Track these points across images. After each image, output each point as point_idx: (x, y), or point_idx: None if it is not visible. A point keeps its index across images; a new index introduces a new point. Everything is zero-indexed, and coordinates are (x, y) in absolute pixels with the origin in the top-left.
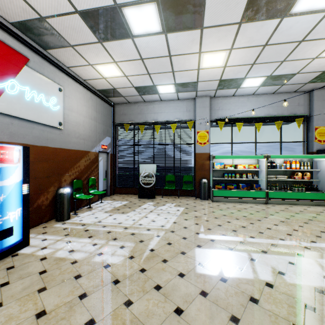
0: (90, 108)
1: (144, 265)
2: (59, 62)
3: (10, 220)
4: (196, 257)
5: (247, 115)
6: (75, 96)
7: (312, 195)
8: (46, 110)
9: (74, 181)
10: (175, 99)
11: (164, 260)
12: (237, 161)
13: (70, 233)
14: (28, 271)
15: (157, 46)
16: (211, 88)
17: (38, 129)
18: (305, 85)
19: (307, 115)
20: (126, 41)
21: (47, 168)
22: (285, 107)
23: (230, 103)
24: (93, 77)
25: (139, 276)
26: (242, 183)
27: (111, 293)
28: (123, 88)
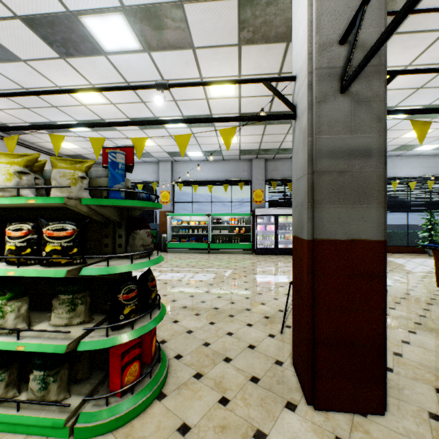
0: None
1: None
2: (22, 140)
3: None
4: None
5: (204, 178)
6: None
7: (241, 245)
8: None
9: None
10: (143, 162)
11: None
12: (194, 218)
13: None
14: None
15: (95, 136)
16: (166, 156)
17: None
18: (241, 156)
19: (250, 179)
20: (70, 133)
21: None
22: (234, 172)
23: (190, 167)
24: None
25: None
26: (198, 237)
27: None
28: (87, 154)
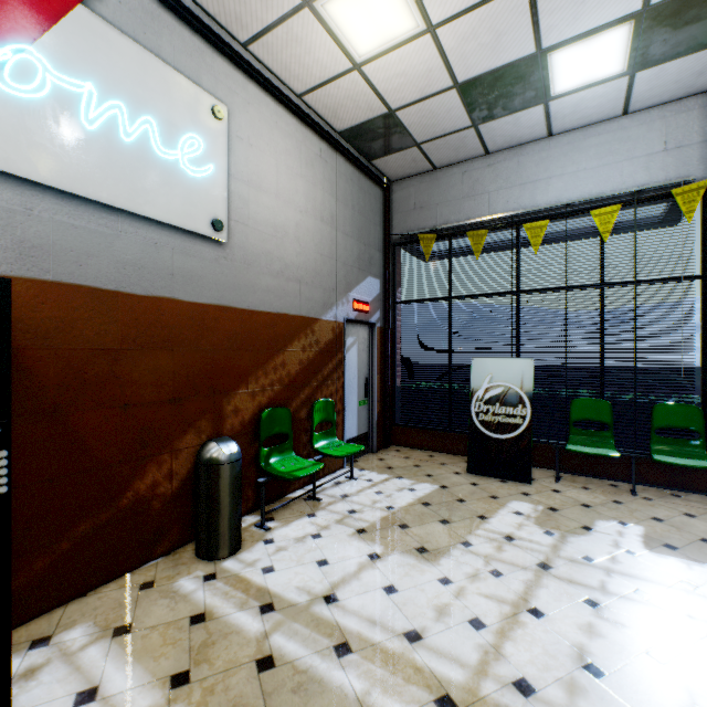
0: (317, 186)
1: None
2: (214, 25)
3: None
4: None
5: None
6: (271, 143)
7: None
8: (165, 174)
9: (263, 412)
10: (612, 116)
11: None
12: None
13: (197, 671)
14: None
15: None
16: None
17: (138, 237)
18: None
19: None
20: None
21: (173, 371)
22: None
23: None
24: (322, 76)
25: None
26: None
27: None
28: (417, 101)
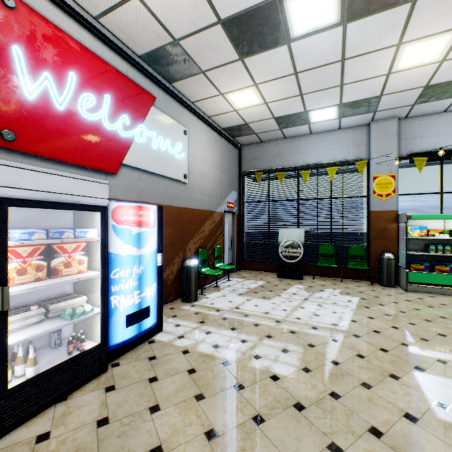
0: (214, 153)
1: (334, 387)
2: (183, 97)
3: (147, 297)
4: (423, 388)
5: None
6: (200, 139)
7: None
8: (171, 160)
9: (199, 250)
10: (334, 129)
11: (364, 383)
12: None
13: (206, 321)
14: (174, 366)
15: (324, 49)
16: (404, 103)
17: (164, 184)
18: None
19: None
20: (278, 50)
21: (172, 233)
22: None
23: (437, 125)
24: (220, 112)
25: (333, 404)
26: None
27: (299, 424)
28: (258, 121)
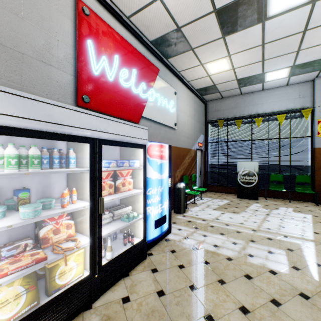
0: (191, 108)
1: None
2: (173, 68)
3: (164, 208)
4: None
5: None
6: (182, 97)
7: None
8: (167, 113)
9: (183, 176)
10: (283, 86)
11: None
12: None
13: (198, 227)
14: (191, 258)
15: (291, 23)
16: None
17: (163, 130)
18: None
19: None
20: (254, 27)
21: None
22: None
23: None
24: (197, 77)
25: None
26: None
27: (311, 309)
28: (223, 82)
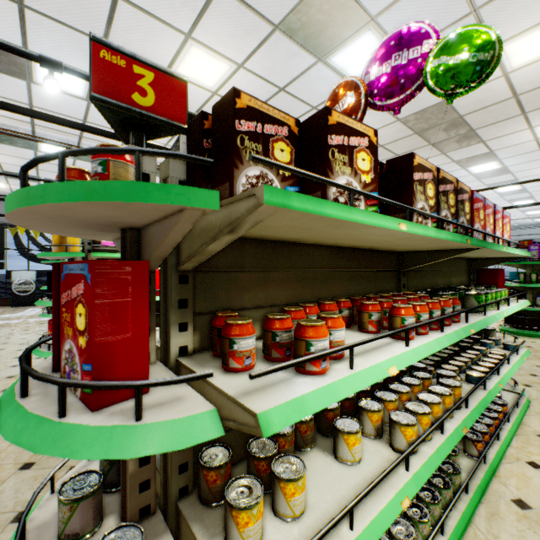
0: None
1: None
2: None
3: None
4: None
5: None
6: None
7: None
8: None
9: None
10: None
11: None
12: None
13: None
14: None
15: None
16: None
17: None
18: None
19: None
20: (33, 182)
21: None
22: None
23: None
24: None
25: None
26: None
27: None
28: None
